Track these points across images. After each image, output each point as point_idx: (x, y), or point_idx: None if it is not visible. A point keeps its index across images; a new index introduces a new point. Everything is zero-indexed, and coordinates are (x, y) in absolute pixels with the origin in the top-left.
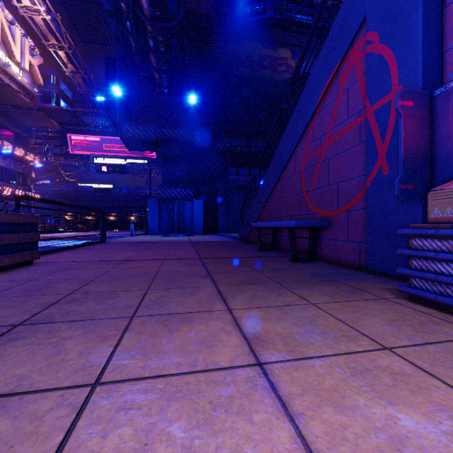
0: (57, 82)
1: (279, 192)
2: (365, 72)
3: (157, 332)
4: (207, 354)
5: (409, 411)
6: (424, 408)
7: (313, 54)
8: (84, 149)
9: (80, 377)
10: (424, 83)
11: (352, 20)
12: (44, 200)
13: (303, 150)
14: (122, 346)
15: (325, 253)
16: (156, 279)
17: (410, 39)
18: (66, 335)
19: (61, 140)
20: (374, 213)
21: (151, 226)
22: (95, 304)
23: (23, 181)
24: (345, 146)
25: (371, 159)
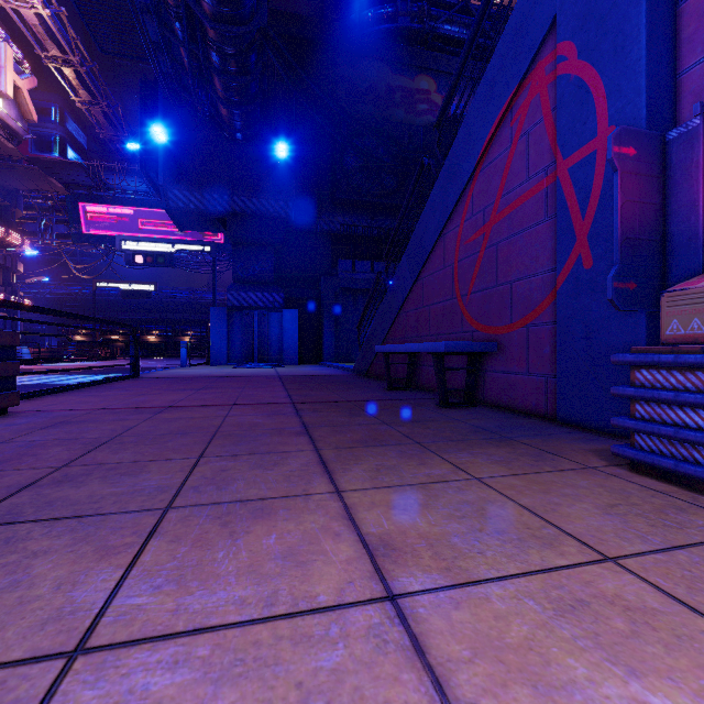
0: (62, 119)
1: (419, 297)
2: (555, 106)
3: (208, 537)
4: (297, 579)
5: (669, 689)
6: (694, 680)
7: (469, 87)
8: (107, 228)
9: (48, 638)
10: (649, 123)
11: (534, 23)
12: (30, 307)
13: (456, 230)
14: (140, 567)
15: (491, 394)
16: (217, 438)
17: (626, 53)
18: (39, 547)
19: (68, 212)
20: (570, 329)
21: (216, 352)
22: (104, 485)
23: (4, 278)
24: (522, 223)
25: (564, 244)
